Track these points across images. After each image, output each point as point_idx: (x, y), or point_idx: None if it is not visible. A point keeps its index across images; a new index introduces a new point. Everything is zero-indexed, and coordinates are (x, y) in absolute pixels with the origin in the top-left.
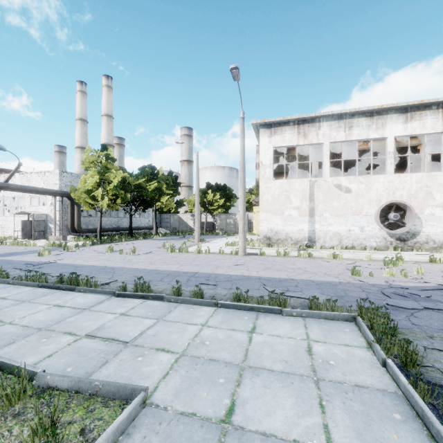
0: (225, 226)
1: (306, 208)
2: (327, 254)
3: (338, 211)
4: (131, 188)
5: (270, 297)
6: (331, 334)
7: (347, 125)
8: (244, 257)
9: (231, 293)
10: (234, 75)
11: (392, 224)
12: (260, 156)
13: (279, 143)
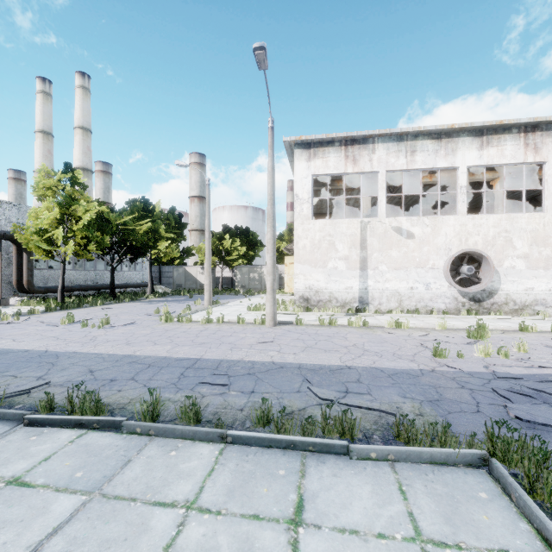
0: (247, 282)
1: (357, 259)
2: (388, 321)
3: (397, 263)
4: (111, 229)
5: (325, 417)
6: (460, 514)
7: (408, 149)
8: (274, 329)
9: (253, 404)
10: (260, 60)
11: (464, 280)
12: (295, 187)
13: (321, 170)
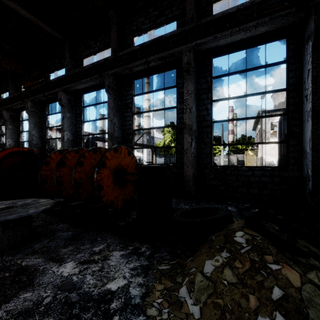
0: None
1: None
2: None
3: None
4: None
5: None
6: None
7: None
8: None
9: None
10: (262, 98)
11: None
12: (263, 127)
13: (274, 120)
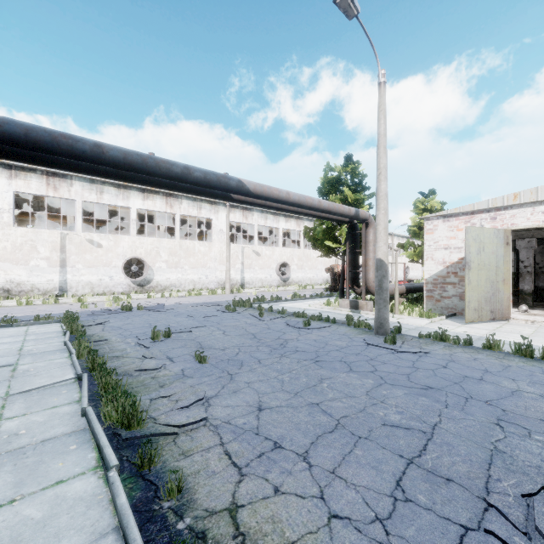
0: None
1: (58, 259)
2: (74, 299)
3: (90, 263)
4: None
5: (4, 320)
6: (43, 327)
7: (99, 190)
8: None
9: None
10: None
11: (135, 274)
12: None
13: (23, 189)
